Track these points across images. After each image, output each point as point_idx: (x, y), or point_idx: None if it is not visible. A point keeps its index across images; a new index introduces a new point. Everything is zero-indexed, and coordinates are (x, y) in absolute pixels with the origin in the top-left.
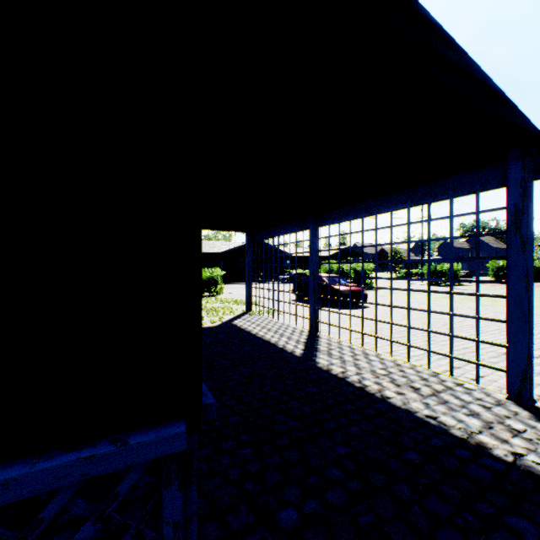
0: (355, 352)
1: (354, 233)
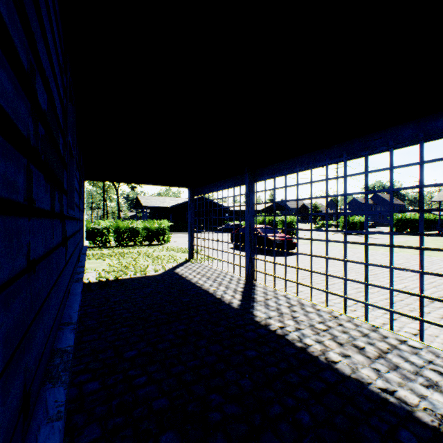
0: (291, 302)
1: (289, 186)
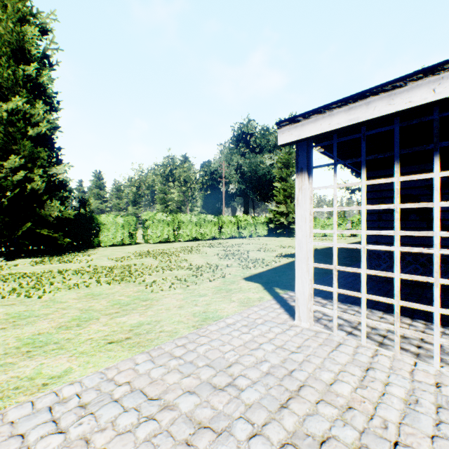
0: None
1: None
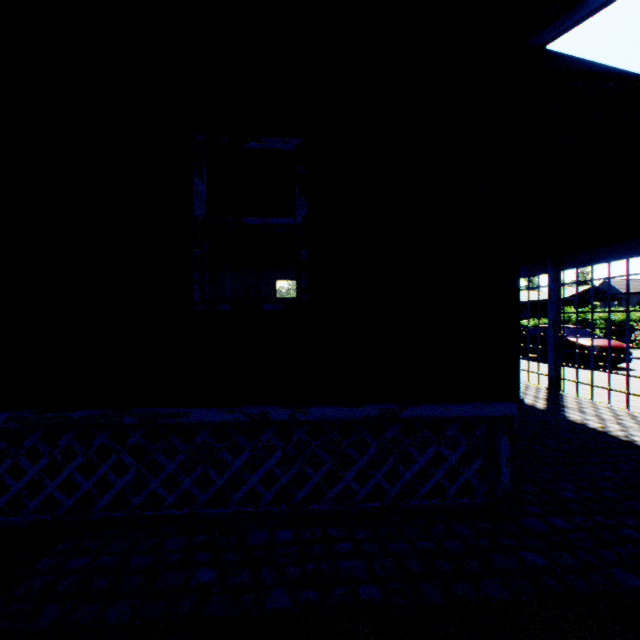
0: (616, 413)
1: (614, 277)
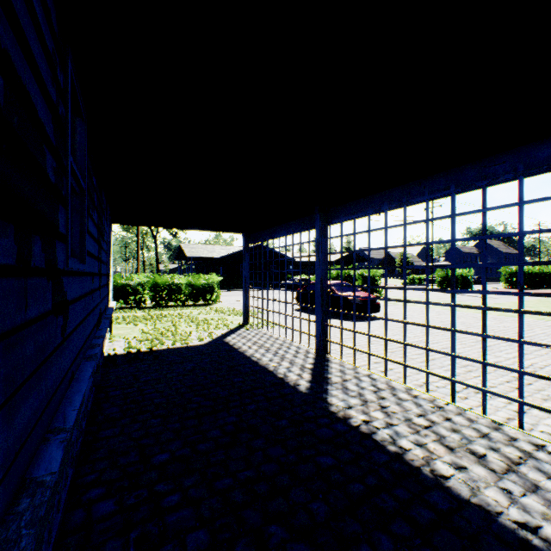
0: (378, 385)
1: (375, 230)
